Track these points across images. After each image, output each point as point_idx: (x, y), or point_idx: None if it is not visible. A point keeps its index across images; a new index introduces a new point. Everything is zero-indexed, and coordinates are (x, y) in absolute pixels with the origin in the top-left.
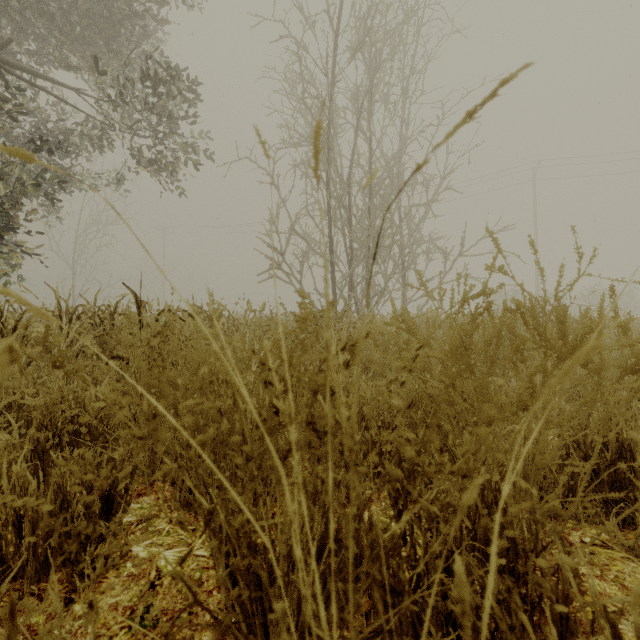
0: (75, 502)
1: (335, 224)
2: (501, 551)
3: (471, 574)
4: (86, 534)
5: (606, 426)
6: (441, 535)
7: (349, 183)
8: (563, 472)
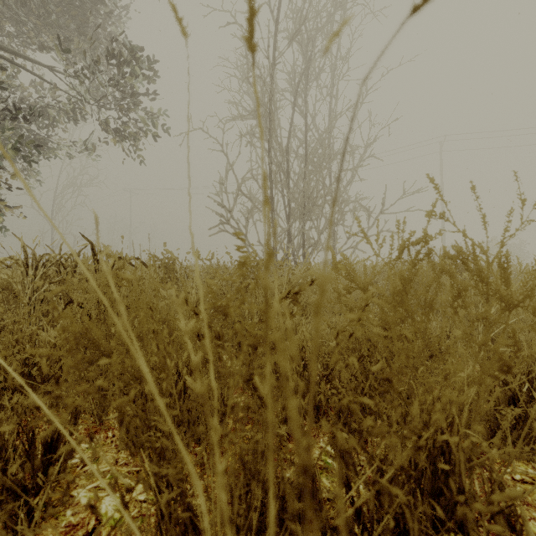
0: (12, 451)
1: (276, 186)
2: (448, 504)
3: (420, 532)
4: (22, 485)
5: (532, 367)
6: (395, 504)
7: (287, 151)
8: (504, 418)
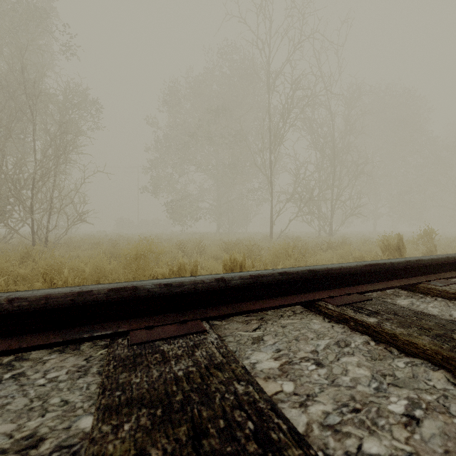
0: None
1: None
2: None
3: None
4: None
5: None
6: None
7: None
8: None
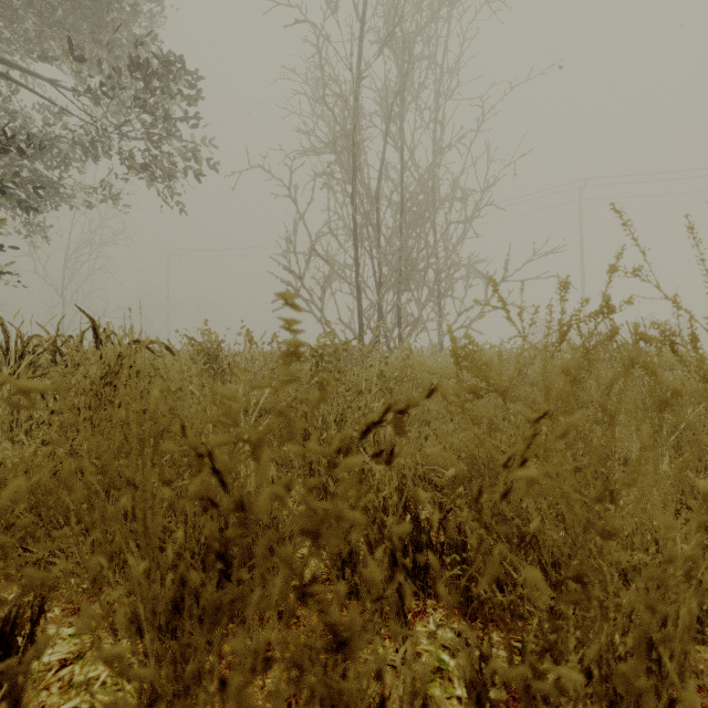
0: None
1: (362, 244)
2: None
3: None
4: None
5: None
6: None
7: (378, 198)
8: None
